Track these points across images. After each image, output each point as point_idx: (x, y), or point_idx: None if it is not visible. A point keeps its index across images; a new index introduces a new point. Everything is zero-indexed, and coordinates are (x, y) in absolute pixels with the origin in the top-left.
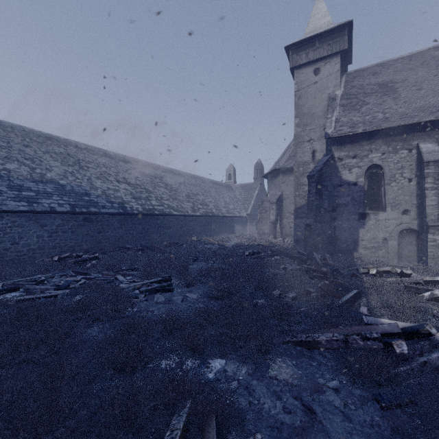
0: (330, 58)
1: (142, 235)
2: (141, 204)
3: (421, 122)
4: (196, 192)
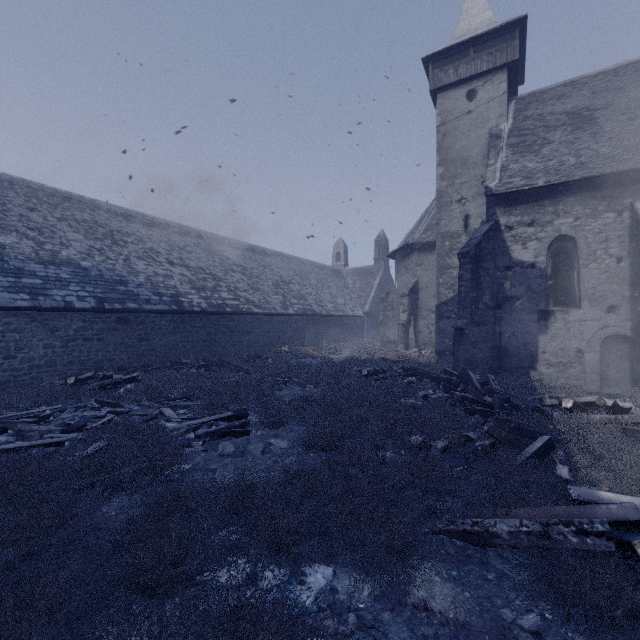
0: (491, 74)
1: (206, 344)
2: (205, 298)
3: (638, 168)
4: (288, 279)
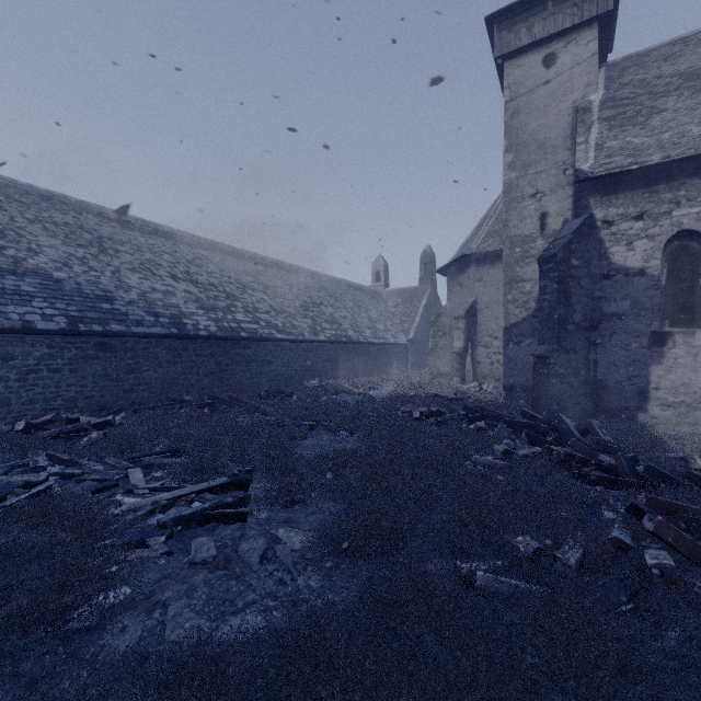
0: (576, 32)
1: (216, 377)
2: (216, 320)
3: None
4: (319, 301)
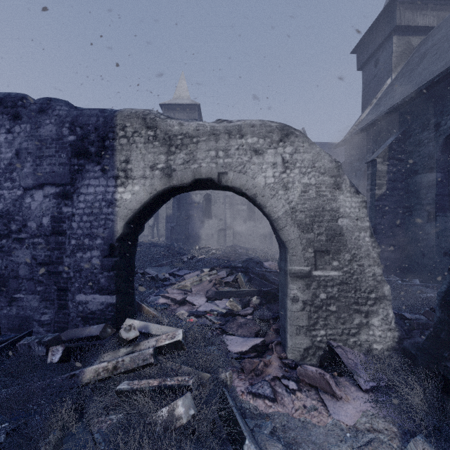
0: None
1: None
2: None
3: None
4: None
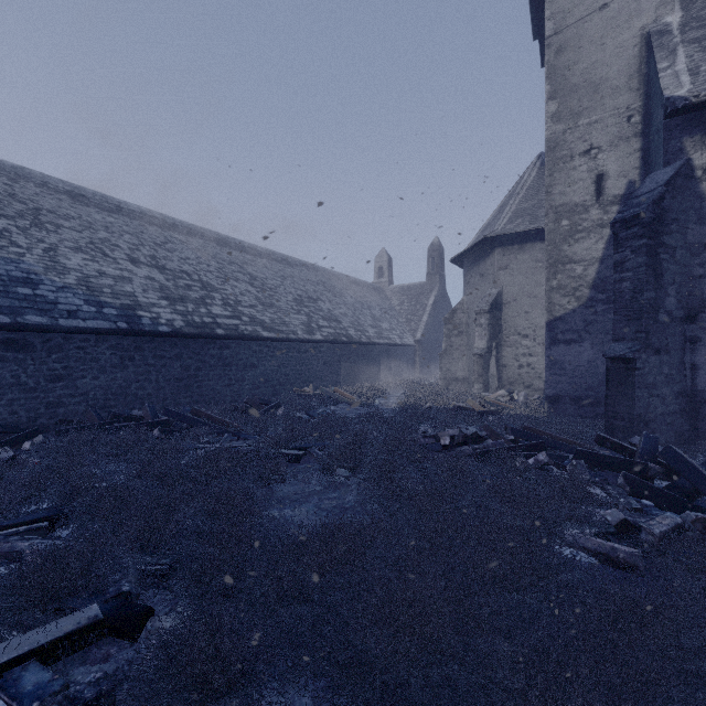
0: None
1: (182, 384)
2: (183, 313)
3: None
4: (316, 295)
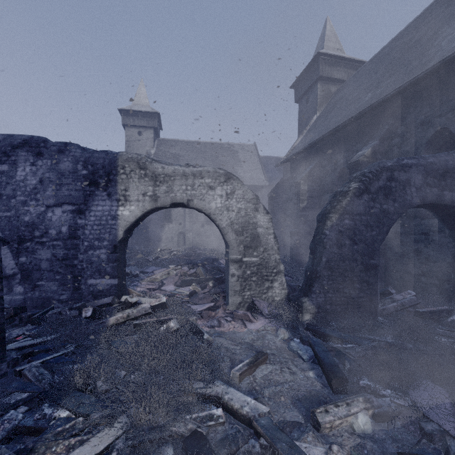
0: (148, 128)
1: None
2: None
3: None
4: None
